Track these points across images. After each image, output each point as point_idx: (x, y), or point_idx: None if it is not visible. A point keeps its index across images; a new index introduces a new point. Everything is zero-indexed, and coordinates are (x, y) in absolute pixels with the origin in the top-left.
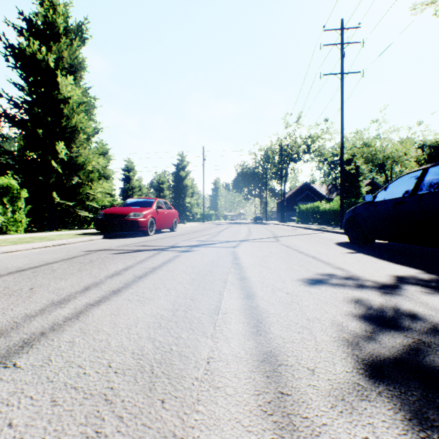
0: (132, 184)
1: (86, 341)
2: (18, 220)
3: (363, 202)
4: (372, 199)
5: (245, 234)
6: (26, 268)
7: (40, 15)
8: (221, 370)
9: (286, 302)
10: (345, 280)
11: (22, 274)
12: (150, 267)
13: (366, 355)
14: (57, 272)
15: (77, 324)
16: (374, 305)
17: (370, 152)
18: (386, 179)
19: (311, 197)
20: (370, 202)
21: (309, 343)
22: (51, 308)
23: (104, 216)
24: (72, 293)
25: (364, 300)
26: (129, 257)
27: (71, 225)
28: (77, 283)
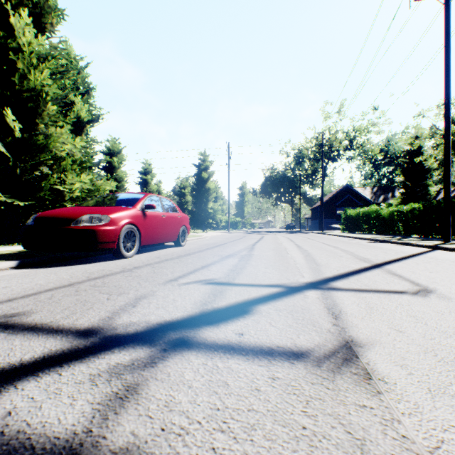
0: (149, 189)
1: None
2: None
3: None
4: None
5: (299, 254)
6: None
7: None
8: None
9: None
10: None
11: None
12: None
13: None
14: None
15: None
16: None
17: None
18: None
19: (353, 201)
20: None
21: None
22: None
23: (34, 221)
24: None
25: None
26: None
27: None
28: None
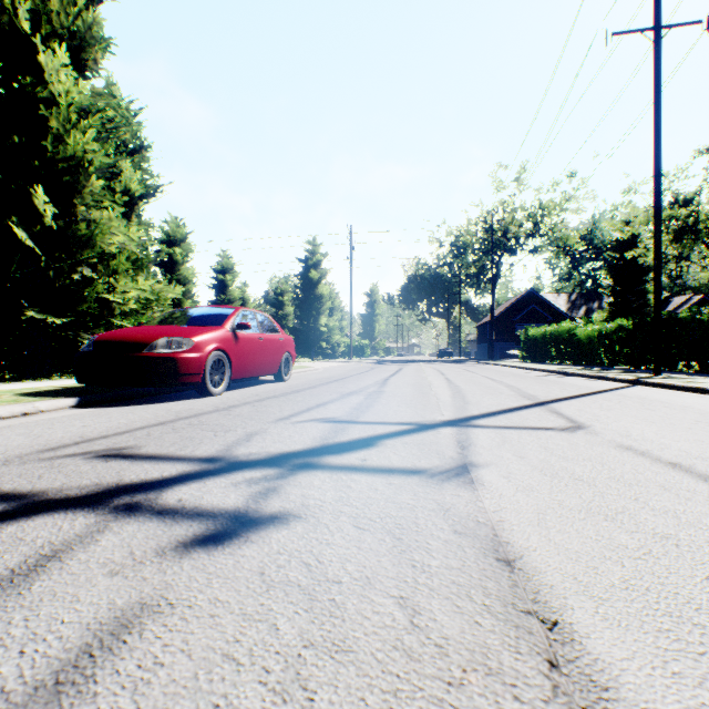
0: (229, 295)
1: None
2: None
3: None
4: None
5: (446, 390)
6: None
7: None
8: None
9: None
10: None
11: None
12: None
13: None
14: None
15: None
16: None
17: (686, 219)
18: None
19: (540, 315)
20: None
21: None
22: None
23: (93, 347)
24: None
25: None
26: None
27: None
28: None
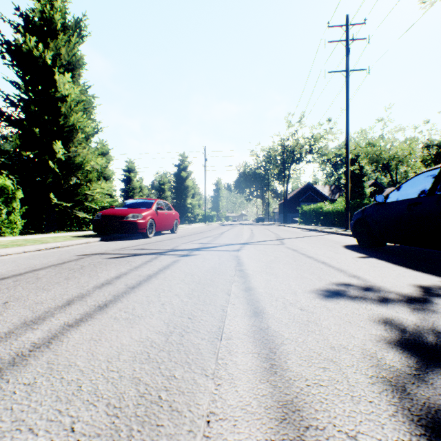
0: (132, 185)
1: (49, 384)
2: (13, 222)
3: (373, 203)
4: (383, 200)
5: (247, 236)
6: (9, 276)
7: (36, 11)
8: (226, 438)
9: (301, 321)
10: (364, 291)
11: (2, 283)
12: (145, 275)
13: (422, 410)
14: (41, 281)
15: (46, 355)
16: (408, 326)
17: (375, 152)
18: (391, 179)
19: (314, 198)
20: (381, 202)
21: (341, 388)
22: (20, 330)
23: (102, 217)
24: (50, 309)
25: (394, 318)
26: (124, 262)
27: (70, 226)
28: (59, 295)
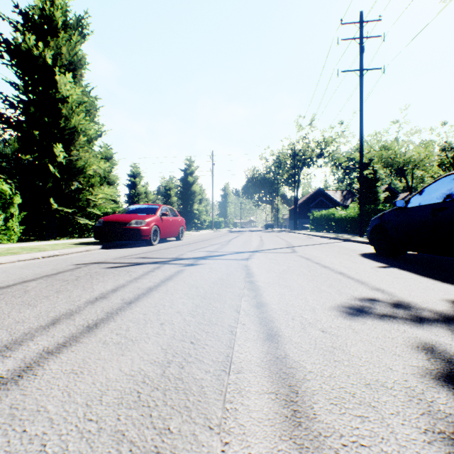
0: (137, 191)
1: (5, 442)
2: (10, 228)
3: (392, 208)
4: (404, 205)
5: (257, 243)
6: None
7: (36, 8)
8: None
9: (325, 348)
10: (393, 308)
11: None
12: (145, 288)
13: None
14: (28, 294)
15: (10, 396)
16: None
17: (390, 156)
18: (407, 184)
19: (325, 203)
20: (401, 208)
21: (389, 451)
22: None
23: (103, 224)
24: (31, 330)
25: (435, 344)
26: (124, 273)
27: (72, 233)
28: (45, 312)
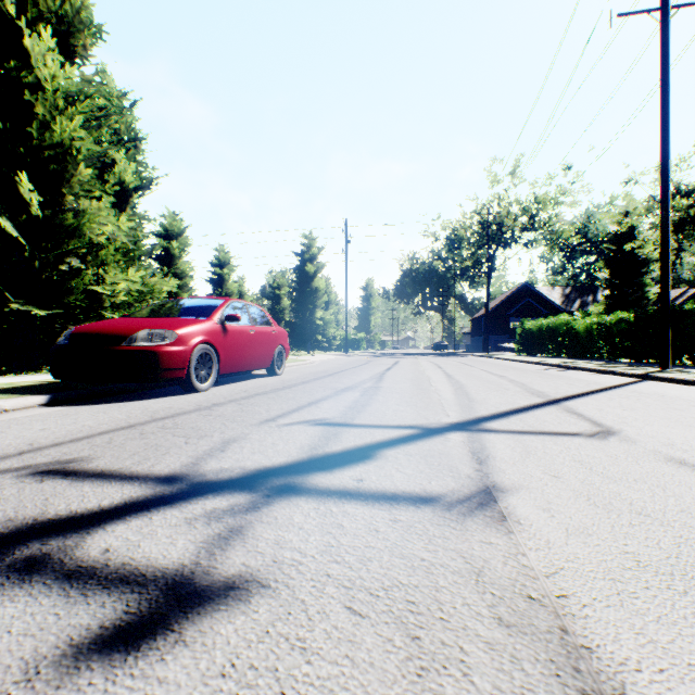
0: (226, 289)
1: None
2: None
3: None
4: None
5: (447, 386)
6: None
7: None
8: None
9: None
10: None
11: None
12: None
13: None
14: None
15: None
16: None
17: (688, 209)
18: None
19: (535, 308)
20: None
21: None
22: None
23: (69, 339)
24: None
25: None
26: None
27: None
28: None
